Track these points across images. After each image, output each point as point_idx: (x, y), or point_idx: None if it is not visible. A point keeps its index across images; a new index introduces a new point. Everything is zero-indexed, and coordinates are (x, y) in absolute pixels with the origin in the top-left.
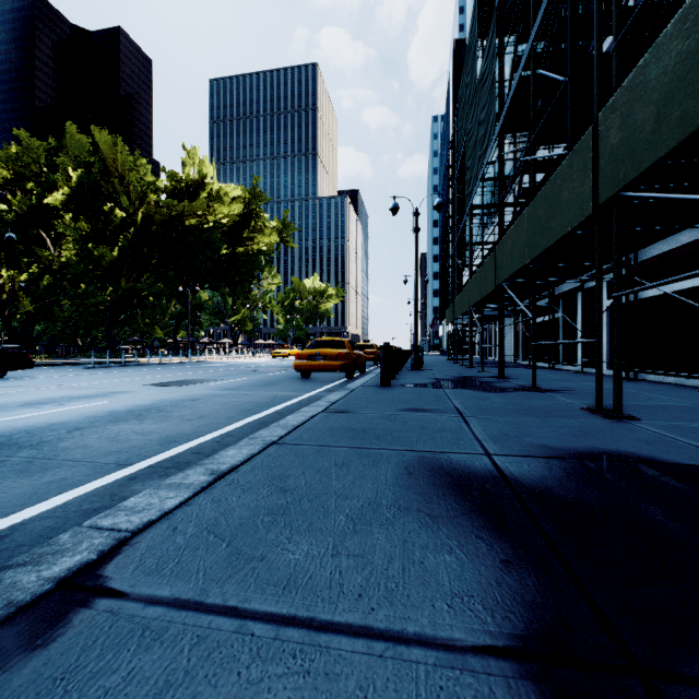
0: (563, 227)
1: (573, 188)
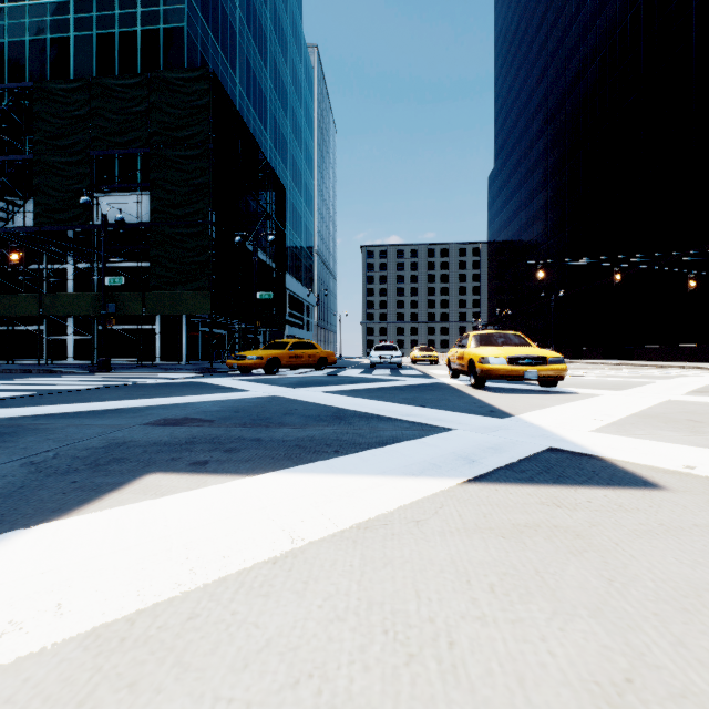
0: (23, 314)
1: (30, 305)
